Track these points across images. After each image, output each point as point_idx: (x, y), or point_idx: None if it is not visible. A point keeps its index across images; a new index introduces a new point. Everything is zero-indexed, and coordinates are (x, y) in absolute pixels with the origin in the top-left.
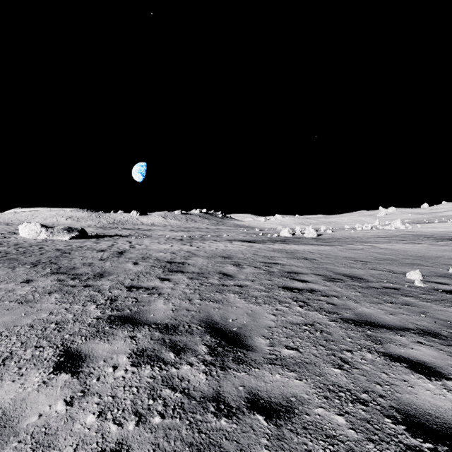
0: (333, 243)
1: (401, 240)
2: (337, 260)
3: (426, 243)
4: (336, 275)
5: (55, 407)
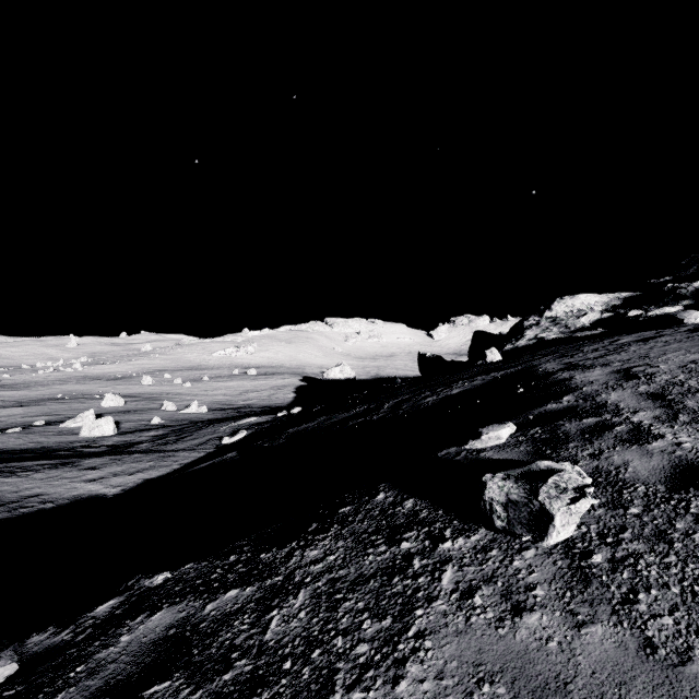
0: (22, 388)
1: (72, 382)
2: (31, 396)
3: (84, 383)
4: (34, 399)
5: (8, 409)
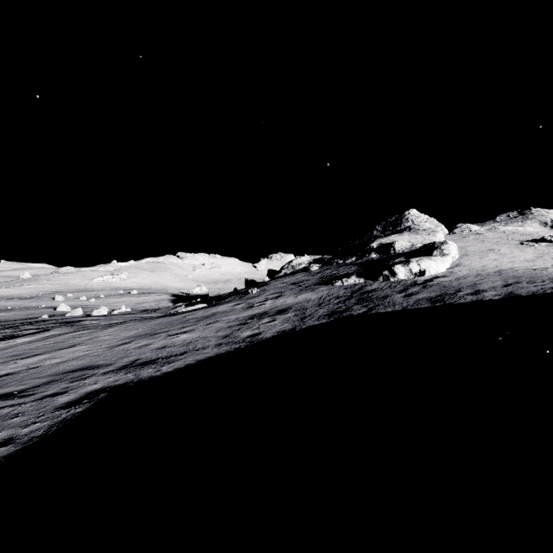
0: None
1: None
2: None
3: (5, 301)
4: None
5: None
